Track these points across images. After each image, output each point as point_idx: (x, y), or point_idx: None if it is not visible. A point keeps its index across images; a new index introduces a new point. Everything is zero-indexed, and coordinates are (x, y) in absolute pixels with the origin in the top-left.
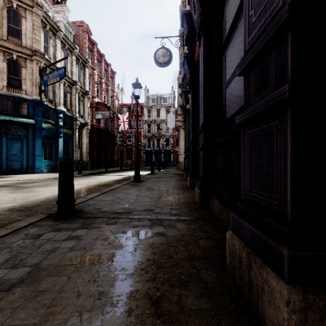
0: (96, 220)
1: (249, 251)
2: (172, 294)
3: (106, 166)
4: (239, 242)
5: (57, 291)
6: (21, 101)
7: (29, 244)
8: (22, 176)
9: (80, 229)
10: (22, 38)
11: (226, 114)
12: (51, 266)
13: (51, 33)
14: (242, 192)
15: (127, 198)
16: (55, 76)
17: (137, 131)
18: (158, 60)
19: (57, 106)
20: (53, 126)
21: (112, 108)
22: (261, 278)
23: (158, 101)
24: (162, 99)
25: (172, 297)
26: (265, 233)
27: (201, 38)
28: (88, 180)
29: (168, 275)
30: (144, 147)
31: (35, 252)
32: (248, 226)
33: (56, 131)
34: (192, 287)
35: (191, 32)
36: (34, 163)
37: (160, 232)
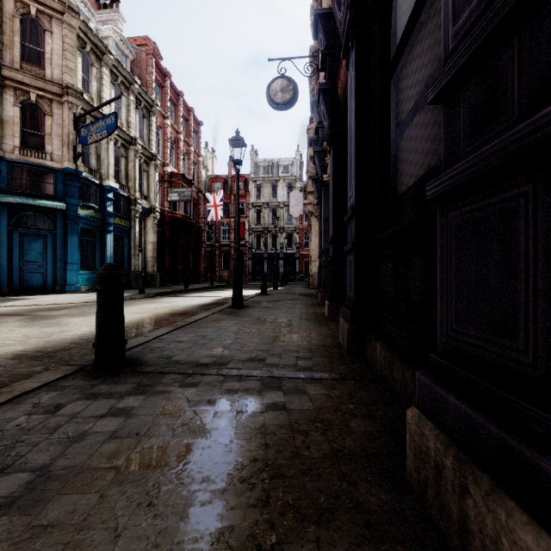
0: (162, 379)
1: (461, 457)
2: (302, 539)
3: (185, 281)
4: (435, 434)
5: (75, 527)
6: (43, 171)
7: (37, 425)
8: (45, 298)
9: (132, 396)
10: (46, 67)
11: (398, 187)
12: (71, 471)
13: (94, 57)
14: (440, 332)
15: (218, 338)
16: (100, 128)
17: (238, 220)
18: (273, 99)
19: (103, 179)
20: (97, 213)
21: (196, 183)
22: (491, 519)
23: (274, 170)
24: (281, 167)
25: (303, 546)
26: (500, 423)
27: (351, 53)
28: (154, 305)
29: (294, 495)
30: (250, 249)
31: (45, 441)
32: (456, 403)
33: (102, 221)
34: (342, 523)
35: (332, 47)
36: (65, 275)
37: (278, 402)
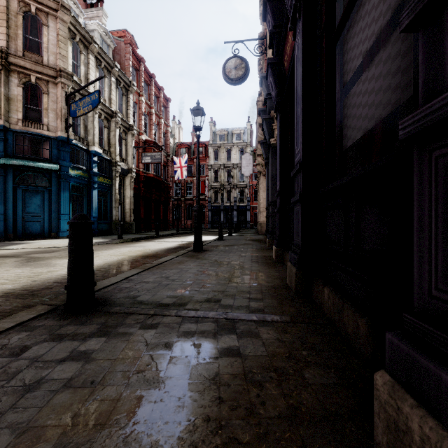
0: (125, 319)
1: None
2: None
3: (156, 229)
4: (420, 415)
5: None
6: (41, 139)
7: None
8: (42, 242)
9: (94, 338)
10: (43, 54)
11: (344, 142)
12: (16, 429)
13: (82, 46)
14: (418, 290)
15: (180, 279)
16: (87, 103)
17: (198, 177)
18: (228, 75)
19: (90, 146)
20: (84, 173)
21: (165, 148)
22: None
23: (229, 138)
24: (235, 135)
25: None
26: None
27: (298, 24)
28: (129, 248)
29: None
30: (209, 202)
31: (0, 390)
32: None
33: (88, 180)
34: None
35: (279, 27)
36: (59, 224)
37: (232, 346)
